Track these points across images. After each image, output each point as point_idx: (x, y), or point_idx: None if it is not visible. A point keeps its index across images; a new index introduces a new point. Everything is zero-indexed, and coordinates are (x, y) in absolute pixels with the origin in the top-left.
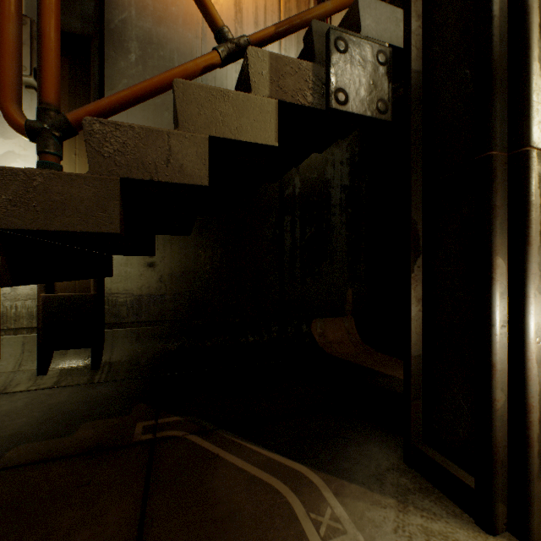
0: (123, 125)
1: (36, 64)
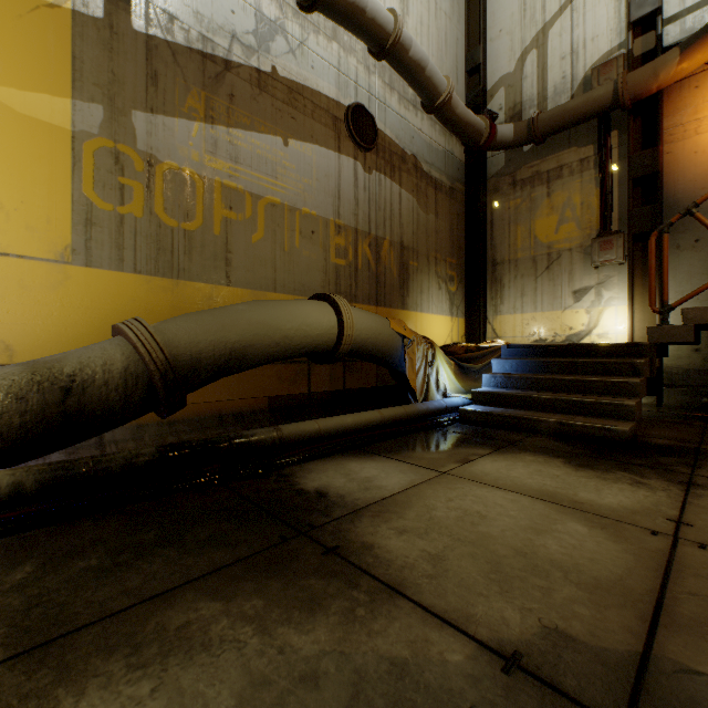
0: (694, 308)
1: (625, 254)
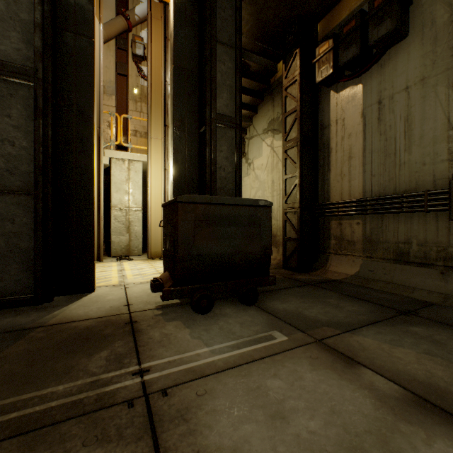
0: None
1: None
